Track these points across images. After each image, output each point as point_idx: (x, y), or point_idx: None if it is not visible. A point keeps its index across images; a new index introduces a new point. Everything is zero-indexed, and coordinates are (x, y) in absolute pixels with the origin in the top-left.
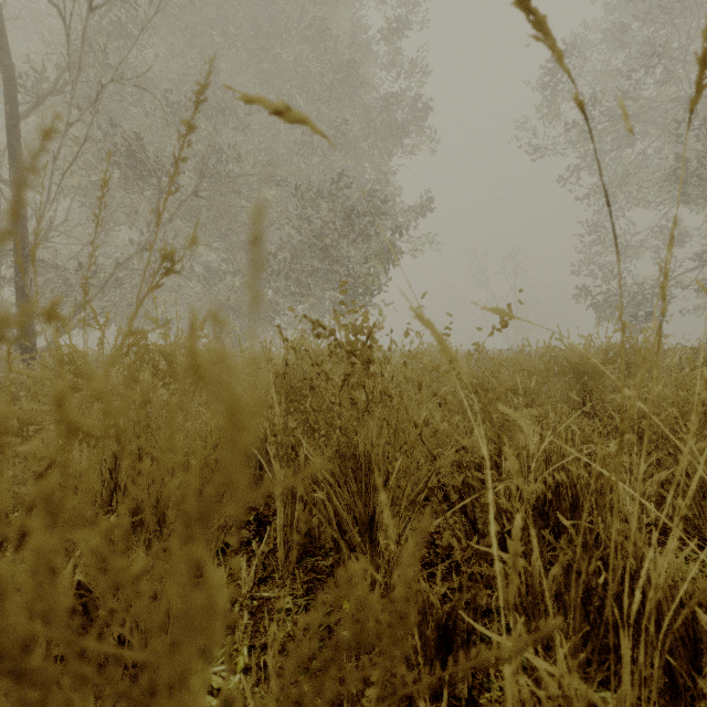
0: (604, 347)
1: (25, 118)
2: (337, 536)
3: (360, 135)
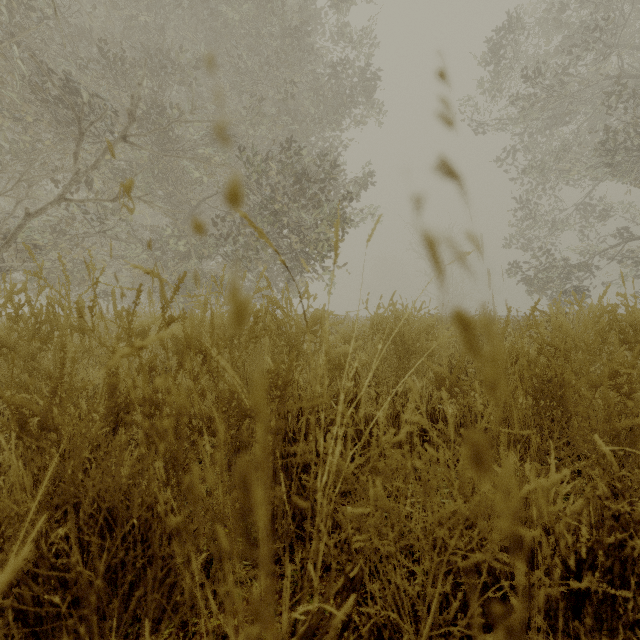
0: None
1: None
2: None
3: (309, 103)
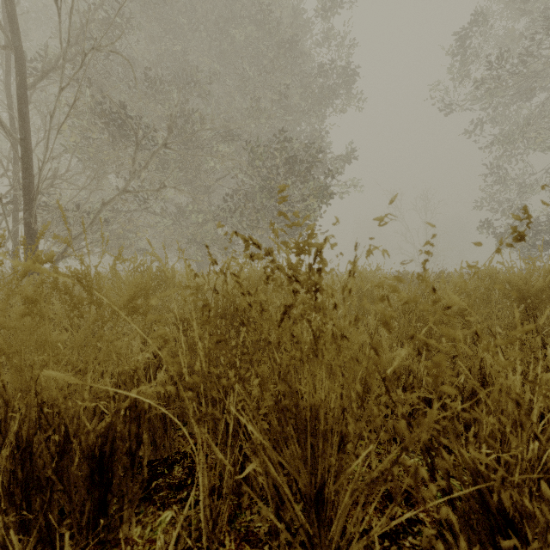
0: (548, 270)
1: (32, 88)
2: (274, 518)
3: (299, 98)
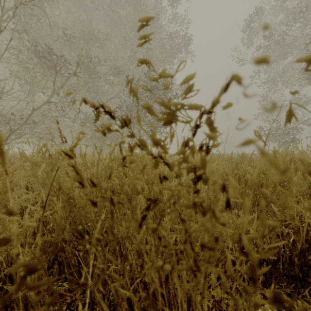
0: None
1: None
2: None
3: (158, 52)
